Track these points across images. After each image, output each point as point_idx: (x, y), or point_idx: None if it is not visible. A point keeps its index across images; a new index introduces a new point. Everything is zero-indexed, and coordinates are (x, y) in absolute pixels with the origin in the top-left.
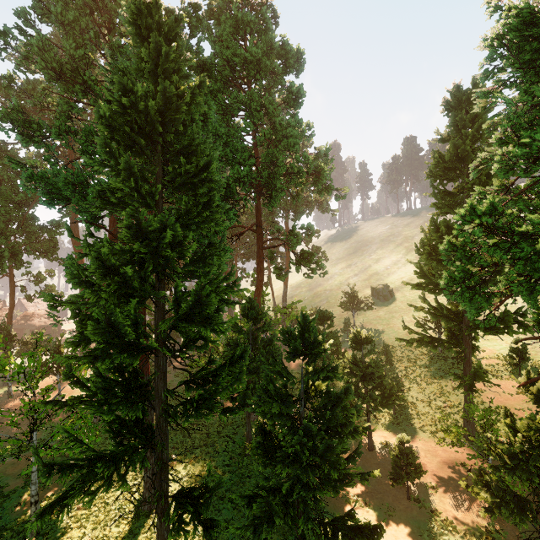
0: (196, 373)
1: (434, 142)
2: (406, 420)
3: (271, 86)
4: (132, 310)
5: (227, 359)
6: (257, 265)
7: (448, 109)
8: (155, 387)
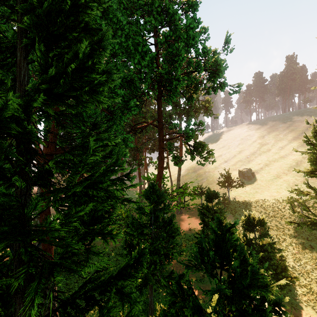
0: (78, 288)
1: None
2: (290, 291)
3: None
4: None
5: (119, 269)
6: (159, 154)
7: None
8: None
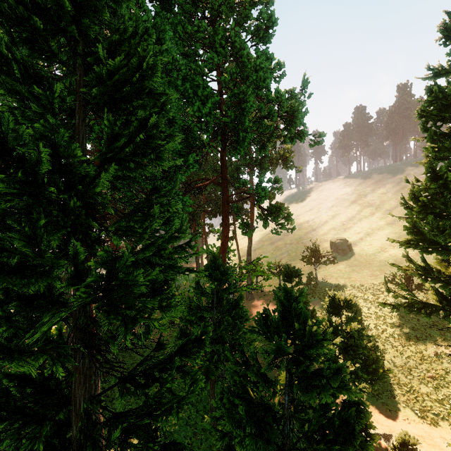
0: (136, 366)
1: (424, 78)
2: (386, 391)
3: (237, 24)
4: None
5: (179, 346)
6: (222, 220)
7: (446, 35)
8: (72, 395)
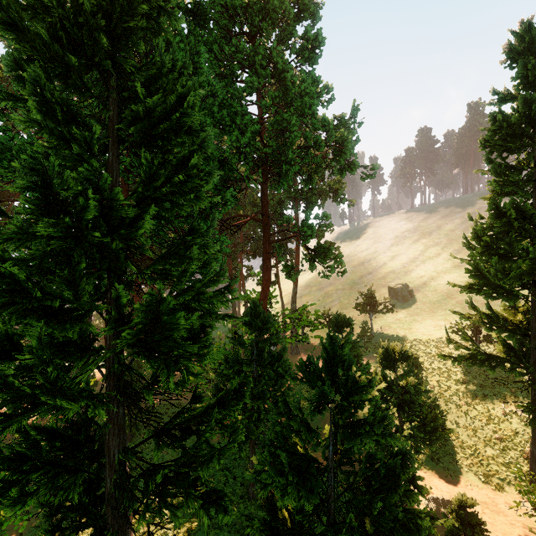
0: (172, 418)
1: (488, 104)
2: (447, 454)
3: (280, 41)
4: (35, 338)
5: (218, 397)
6: (263, 262)
7: (512, 57)
8: (105, 447)
